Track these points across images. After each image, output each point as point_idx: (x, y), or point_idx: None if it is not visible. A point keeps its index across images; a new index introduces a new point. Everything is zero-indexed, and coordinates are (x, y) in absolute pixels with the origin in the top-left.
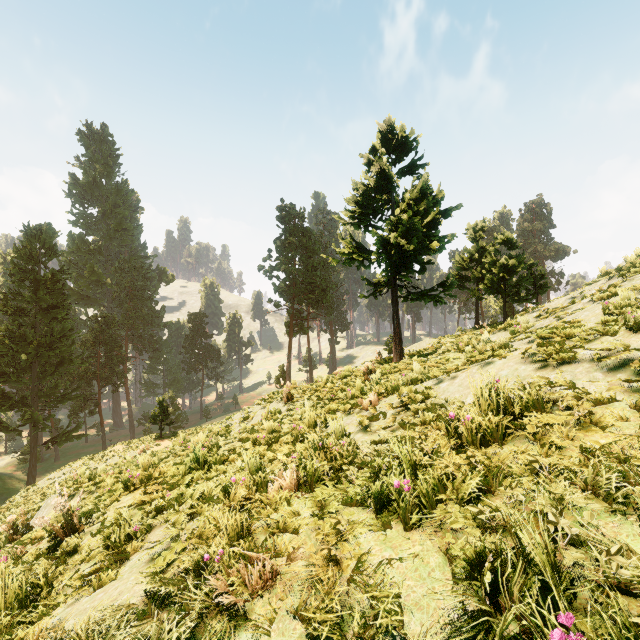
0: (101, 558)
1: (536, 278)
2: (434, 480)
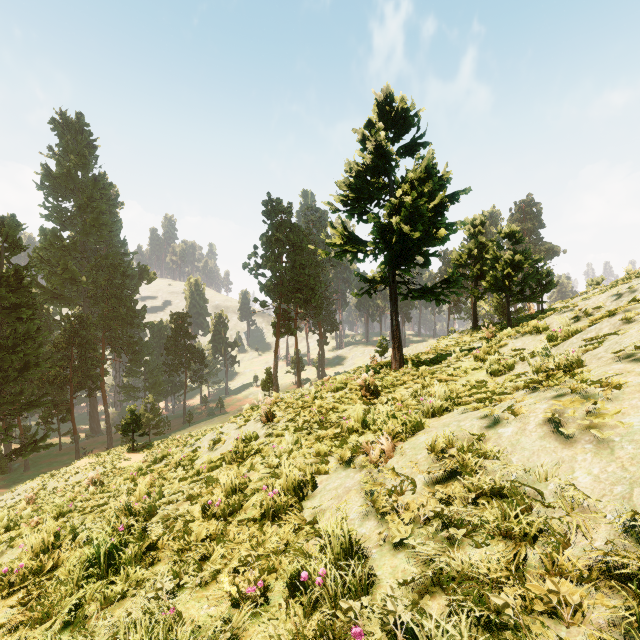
0: None
1: (540, 276)
2: None
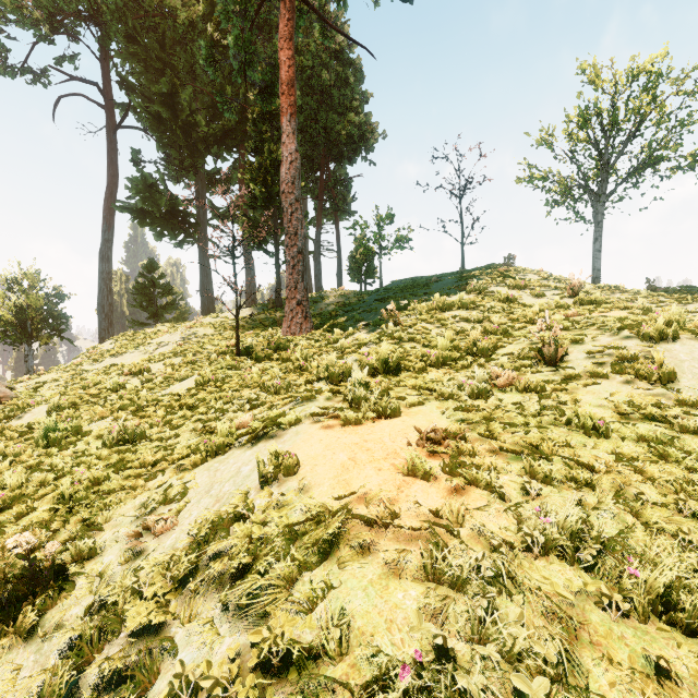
0: None
1: None
2: None
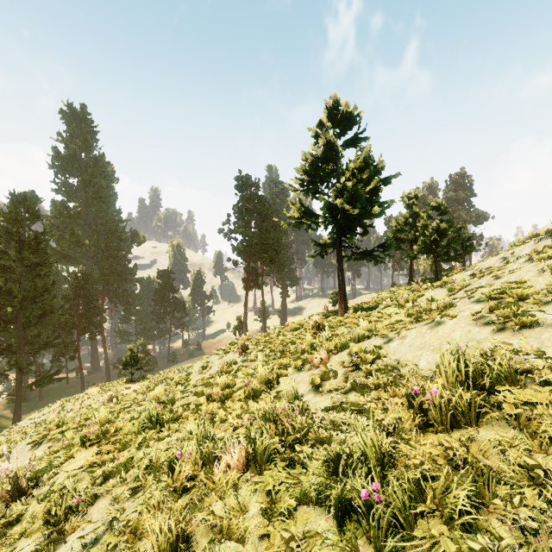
0: (40, 534)
1: (463, 240)
2: (408, 483)
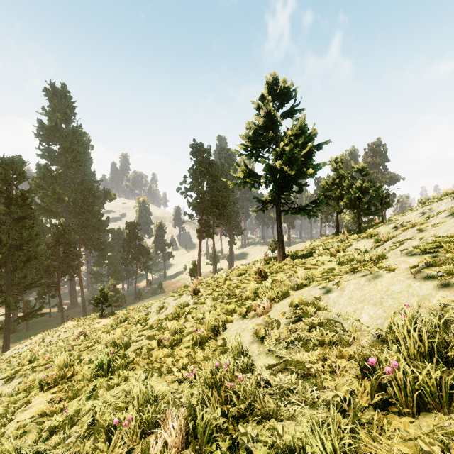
0: None
1: (382, 197)
2: None
